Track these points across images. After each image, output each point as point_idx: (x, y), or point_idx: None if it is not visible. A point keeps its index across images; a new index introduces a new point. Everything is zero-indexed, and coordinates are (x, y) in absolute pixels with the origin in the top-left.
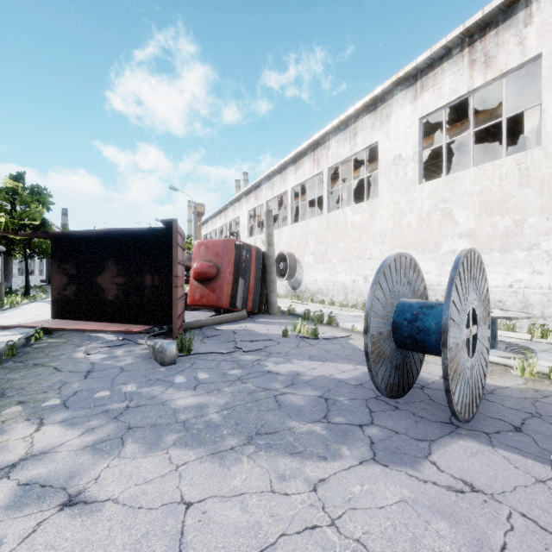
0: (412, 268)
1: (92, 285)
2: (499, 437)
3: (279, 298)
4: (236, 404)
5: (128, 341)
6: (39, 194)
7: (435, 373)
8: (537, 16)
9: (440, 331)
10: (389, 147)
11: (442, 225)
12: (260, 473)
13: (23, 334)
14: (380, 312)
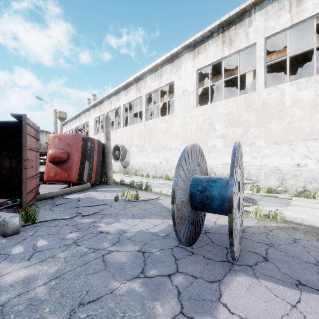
0: (200, 154)
1: None
2: (258, 268)
3: (115, 173)
4: (66, 271)
5: None
6: None
7: (211, 221)
8: (254, 22)
9: (221, 198)
10: (180, 85)
11: (209, 131)
12: None
13: None
14: (182, 186)
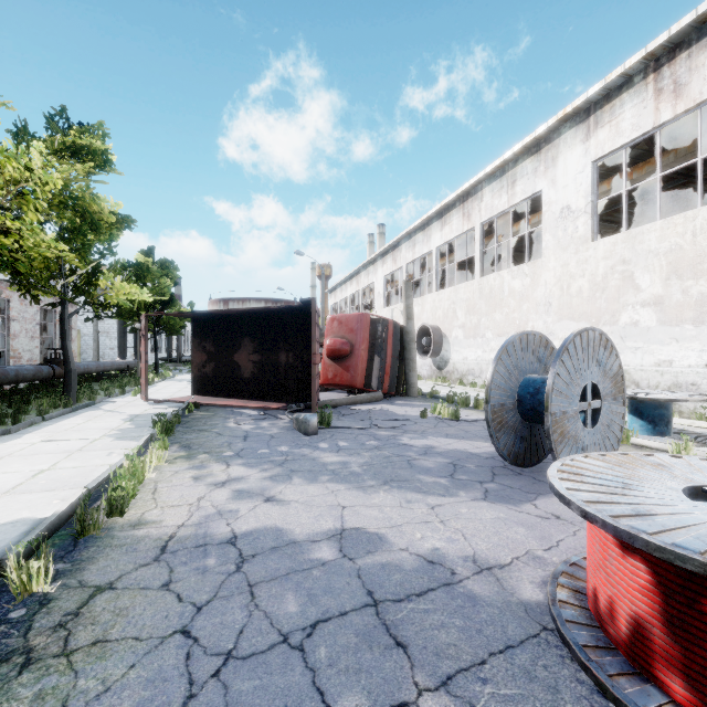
0: (543, 346)
1: (230, 362)
2: None
3: (421, 380)
4: (374, 463)
5: (268, 416)
6: (167, 268)
7: None
8: None
9: None
10: (555, 197)
11: (621, 291)
12: (392, 498)
13: (175, 407)
14: (502, 386)
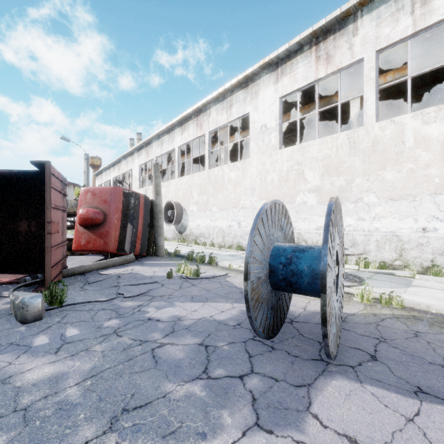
0: (284, 215)
1: None
2: (363, 370)
3: (167, 241)
4: (105, 368)
5: None
6: None
7: (300, 306)
8: (361, 30)
9: (312, 274)
10: (257, 118)
11: (297, 182)
12: None
13: None
14: (259, 257)
